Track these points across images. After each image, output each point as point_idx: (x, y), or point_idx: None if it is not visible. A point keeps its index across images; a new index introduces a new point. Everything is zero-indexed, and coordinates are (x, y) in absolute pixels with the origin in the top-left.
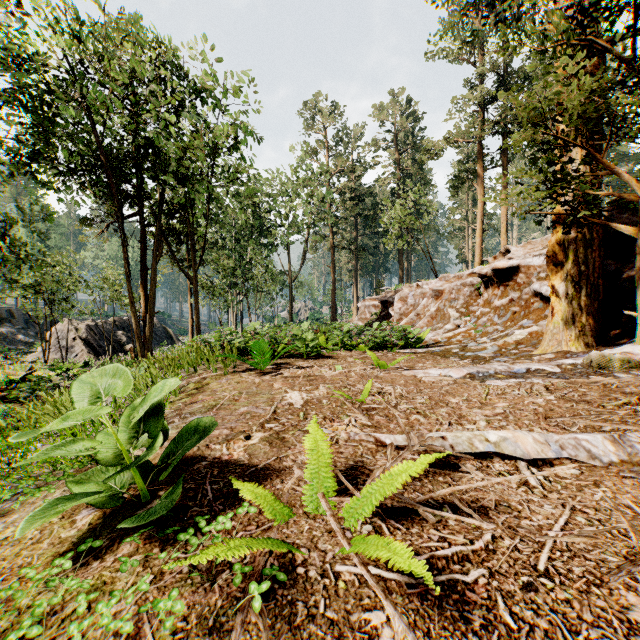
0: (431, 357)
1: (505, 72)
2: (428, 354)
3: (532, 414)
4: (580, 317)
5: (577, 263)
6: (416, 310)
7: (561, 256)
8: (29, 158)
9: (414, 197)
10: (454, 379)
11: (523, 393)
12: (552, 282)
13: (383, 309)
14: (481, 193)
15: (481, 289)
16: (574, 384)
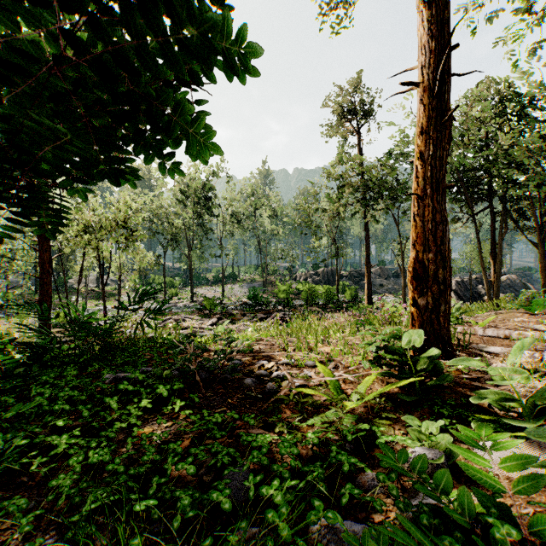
0: None
1: None
2: None
3: None
4: None
5: None
6: None
7: None
8: None
9: None
10: None
11: None
12: None
13: None
14: None
15: None
16: None
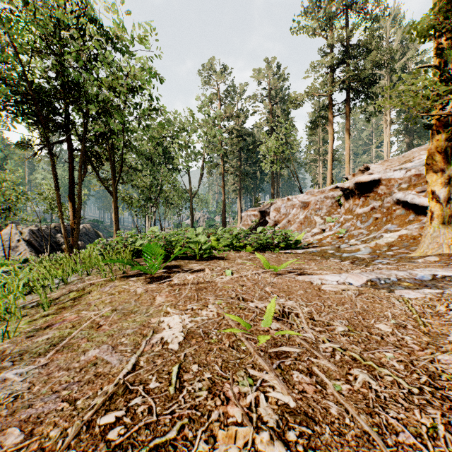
0: (311, 257)
1: (348, 45)
2: (307, 254)
3: None
4: None
5: None
6: (287, 218)
7: (441, 163)
8: None
9: (285, 132)
10: (357, 288)
11: None
12: (432, 188)
13: (261, 217)
14: (331, 133)
15: (342, 200)
16: None
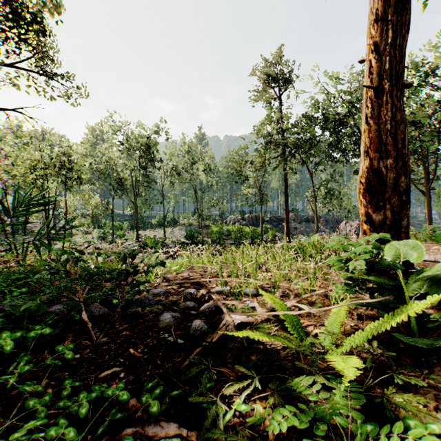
0: None
1: None
2: None
3: None
4: None
5: None
6: None
7: None
8: (333, 150)
9: None
10: None
11: None
12: None
13: None
14: None
15: None
16: None
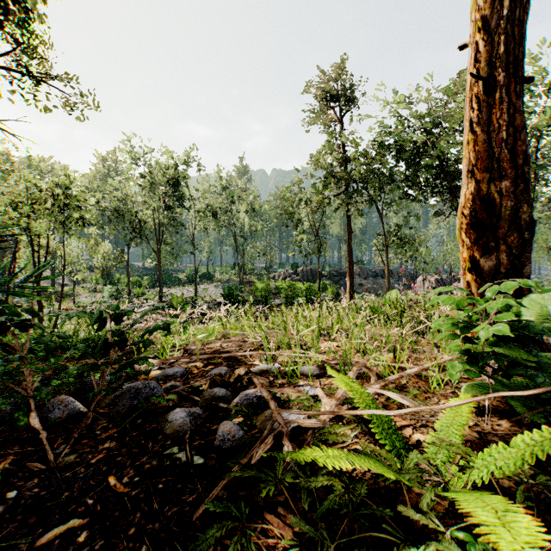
0: None
1: None
2: None
3: None
4: None
5: None
6: None
7: None
8: (408, 187)
9: None
10: None
11: None
12: None
13: None
14: None
15: None
16: None
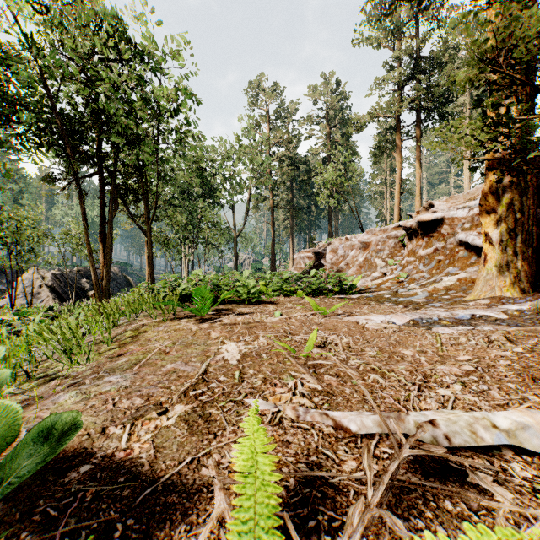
0: (365, 302)
1: (419, 57)
2: (362, 299)
3: (513, 374)
4: (515, 263)
5: (512, 210)
6: (346, 260)
7: (494, 204)
8: None
9: (343, 161)
10: (399, 326)
11: (481, 343)
12: (485, 230)
13: (316, 260)
14: (399, 161)
15: (405, 241)
16: (534, 333)
